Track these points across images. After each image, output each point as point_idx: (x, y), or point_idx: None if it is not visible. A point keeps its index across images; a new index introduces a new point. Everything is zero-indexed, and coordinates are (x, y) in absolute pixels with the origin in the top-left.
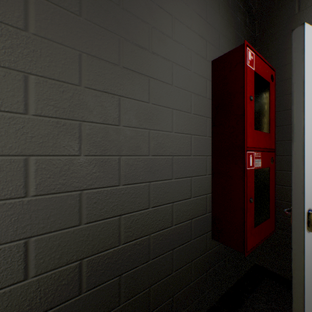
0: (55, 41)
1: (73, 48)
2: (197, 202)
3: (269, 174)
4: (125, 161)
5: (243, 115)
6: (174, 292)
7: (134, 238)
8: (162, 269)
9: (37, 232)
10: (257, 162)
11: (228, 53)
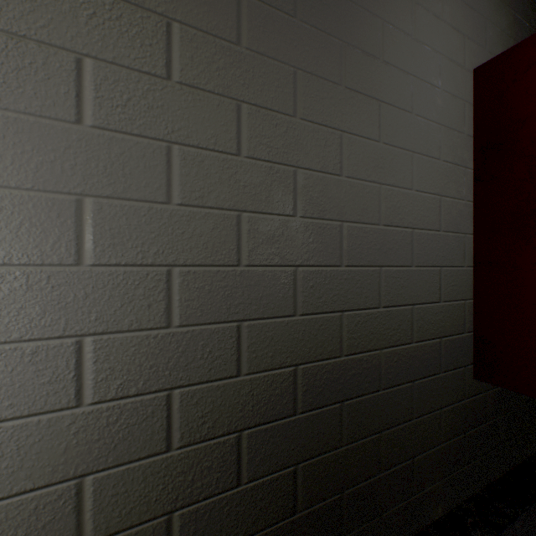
0: (268, 56)
1: (287, 63)
2: (449, 311)
3: None
4: (348, 230)
5: None
6: (415, 452)
7: (360, 350)
8: (397, 409)
9: (249, 315)
10: None
11: (509, 50)
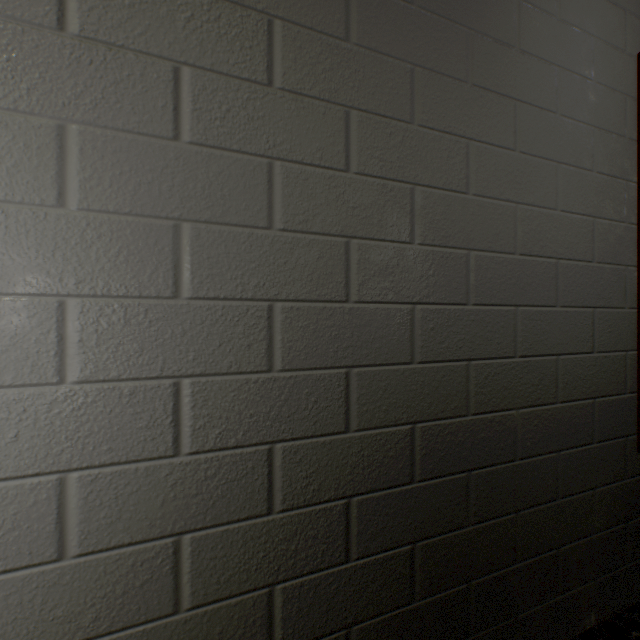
0: (380, 52)
1: (402, 59)
2: (605, 365)
3: None
4: (476, 260)
5: None
6: (560, 541)
7: (490, 409)
8: (537, 485)
9: (359, 361)
10: None
11: None
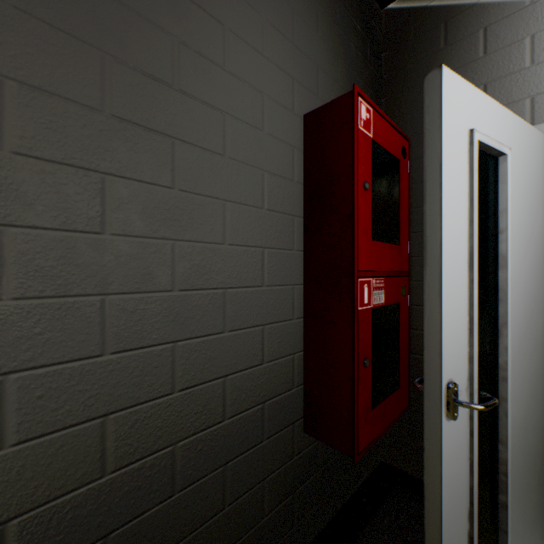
0: None
1: None
2: (276, 370)
3: (399, 314)
4: (117, 304)
5: (353, 216)
6: None
7: (140, 456)
8: (202, 506)
9: None
10: (378, 296)
11: (329, 104)
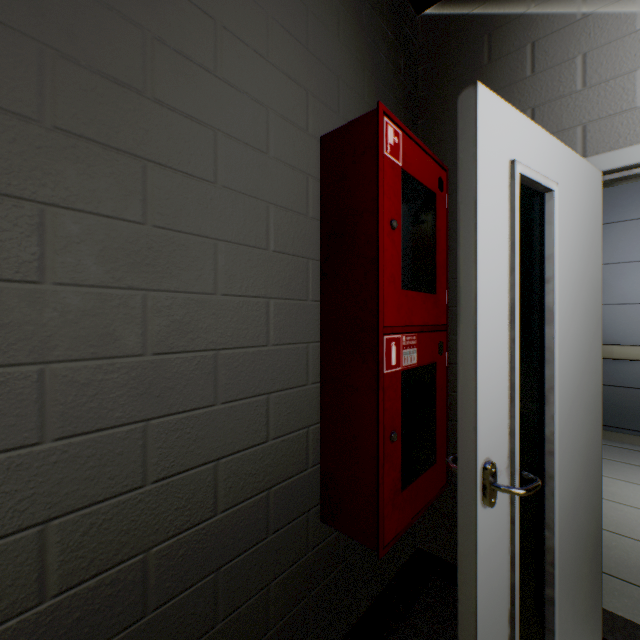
0: None
1: None
2: (285, 448)
3: (435, 376)
4: (64, 375)
5: (378, 260)
6: None
7: (96, 571)
8: (185, 626)
9: None
10: (409, 355)
11: (350, 124)
